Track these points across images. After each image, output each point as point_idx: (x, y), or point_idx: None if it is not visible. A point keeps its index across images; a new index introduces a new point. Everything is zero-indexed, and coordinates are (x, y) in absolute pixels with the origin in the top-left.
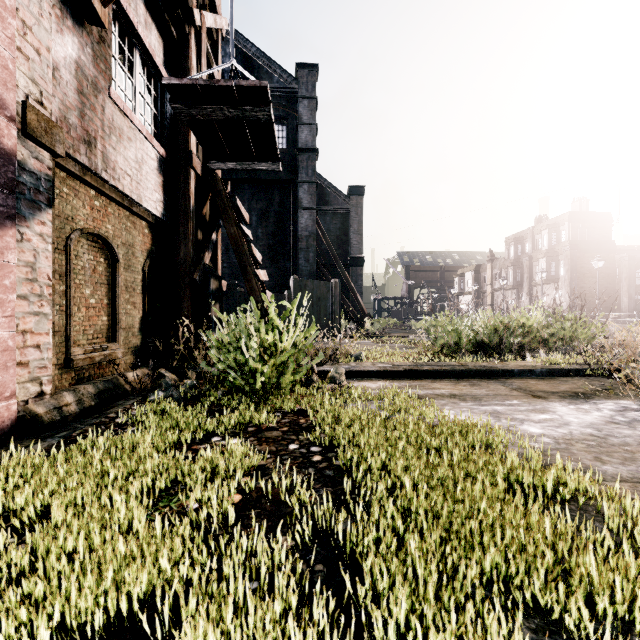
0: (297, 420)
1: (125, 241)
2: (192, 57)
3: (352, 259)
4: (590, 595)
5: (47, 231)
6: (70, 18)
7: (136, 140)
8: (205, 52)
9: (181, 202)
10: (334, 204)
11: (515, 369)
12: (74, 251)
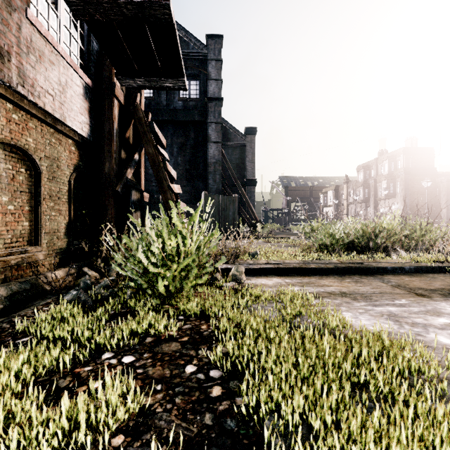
0: (199, 326)
1: (49, 155)
2: None
3: (247, 180)
4: None
5: None
6: None
7: (59, 65)
8: None
9: (106, 125)
10: (234, 140)
11: (388, 266)
12: None
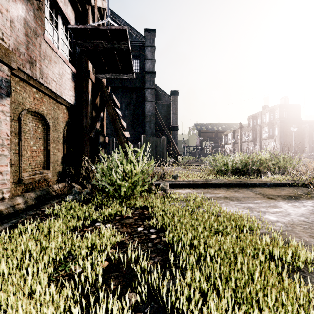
0: (143, 212)
1: (53, 116)
2: (90, 21)
3: (172, 127)
4: None
5: (6, 109)
6: None
7: (59, 63)
8: (97, 19)
9: (84, 96)
10: (163, 99)
11: (257, 183)
12: (24, 121)
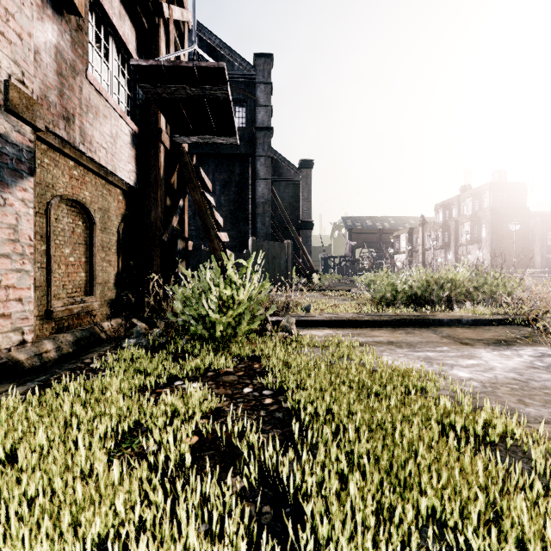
0: (252, 365)
1: (101, 206)
2: (161, 45)
3: (302, 223)
4: (521, 537)
5: (28, 197)
6: (50, 8)
7: (111, 117)
8: (173, 41)
9: (152, 172)
10: (287, 175)
11: (444, 319)
12: (54, 215)
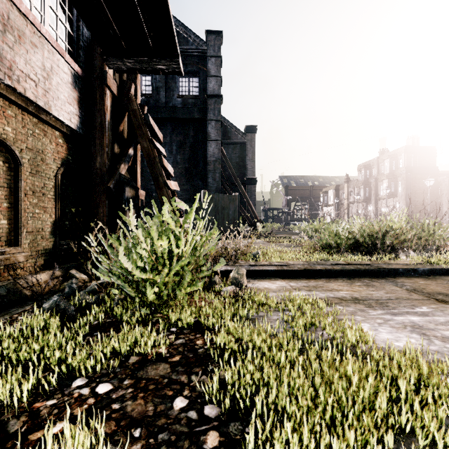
0: (193, 341)
1: (32, 147)
2: None
3: (248, 179)
4: None
5: None
6: None
7: (43, 49)
8: None
9: (97, 117)
10: (234, 139)
11: (400, 268)
12: None
